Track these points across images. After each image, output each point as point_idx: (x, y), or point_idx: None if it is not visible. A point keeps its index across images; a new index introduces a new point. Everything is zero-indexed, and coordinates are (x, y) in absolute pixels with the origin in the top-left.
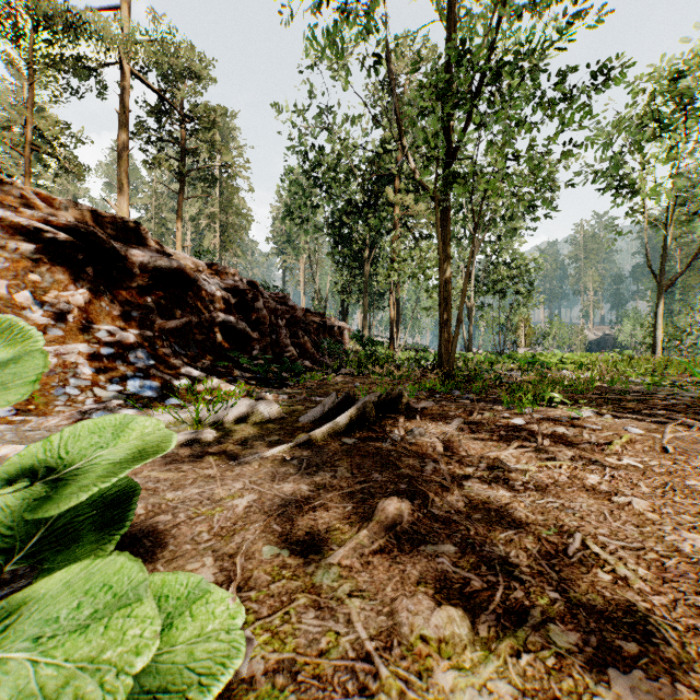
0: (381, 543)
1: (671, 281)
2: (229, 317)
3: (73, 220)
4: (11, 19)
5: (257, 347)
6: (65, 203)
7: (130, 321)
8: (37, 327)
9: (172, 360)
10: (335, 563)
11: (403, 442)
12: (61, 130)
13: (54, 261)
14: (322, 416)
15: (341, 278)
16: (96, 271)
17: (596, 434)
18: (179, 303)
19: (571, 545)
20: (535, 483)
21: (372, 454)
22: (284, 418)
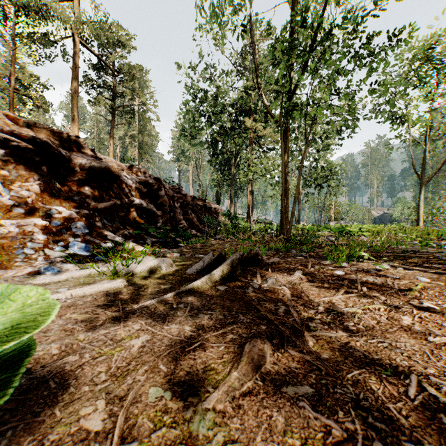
0: (249, 385)
1: (429, 178)
2: (141, 201)
3: (33, 134)
4: (0, 6)
5: (160, 221)
6: (27, 123)
7: (73, 203)
8: (6, 207)
9: (101, 229)
10: (210, 408)
11: (260, 289)
12: (34, 80)
13: (18, 162)
14: (202, 268)
15: (216, 176)
16: (49, 169)
17: (397, 282)
18: (107, 191)
19: (410, 387)
20: (364, 324)
21: (238, 299)
22: (176, 270)
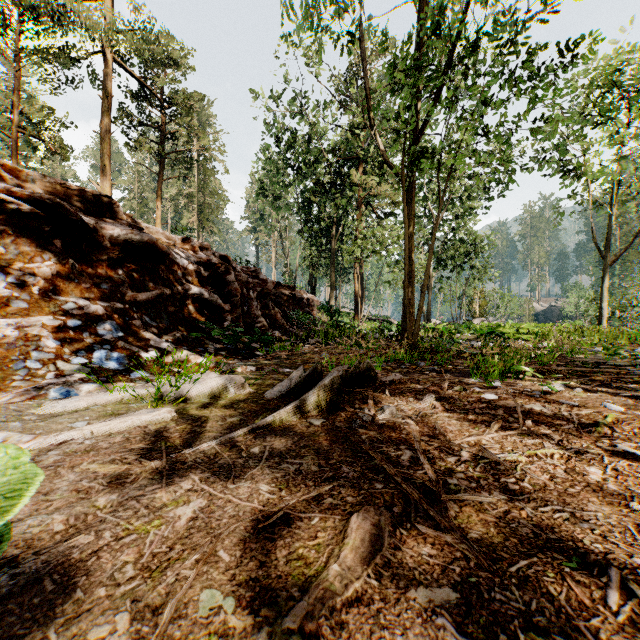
0: (357, 586)
1: (616, 257)
2: (201, 290)
3: (41, 192)
4: None
5: (229, 318)
6: (32, 176)
7: (100, 293)
8: None
9: (141, 332)
10: (295, 629)
11: (374, 423)
12: (46, 114)
13: (19, 233)
14: (288, 390)
15: (310, 253)
16: (65, 244)
17: (576, 412)
18: (151, 276)
19: (610, 590)
20: (530, 481)
21: (341, 438)
22: (250, 393)
